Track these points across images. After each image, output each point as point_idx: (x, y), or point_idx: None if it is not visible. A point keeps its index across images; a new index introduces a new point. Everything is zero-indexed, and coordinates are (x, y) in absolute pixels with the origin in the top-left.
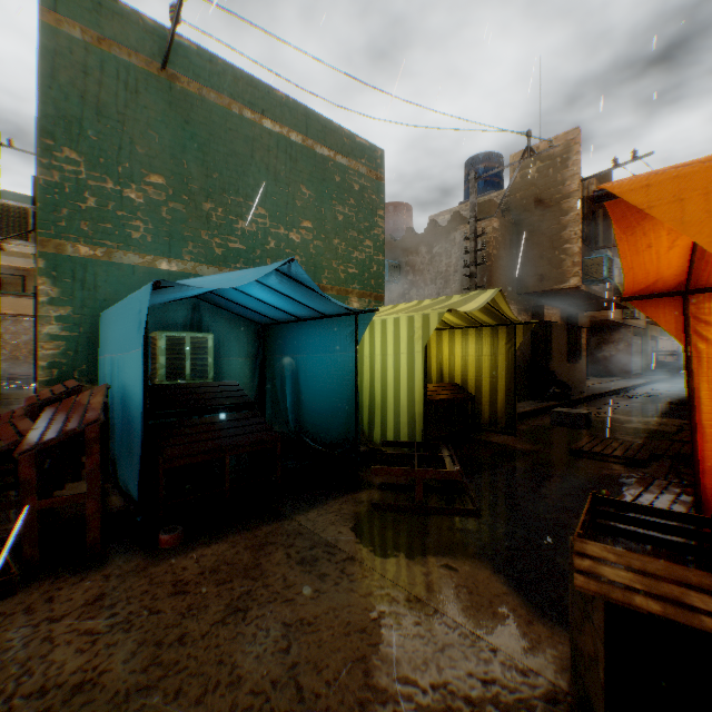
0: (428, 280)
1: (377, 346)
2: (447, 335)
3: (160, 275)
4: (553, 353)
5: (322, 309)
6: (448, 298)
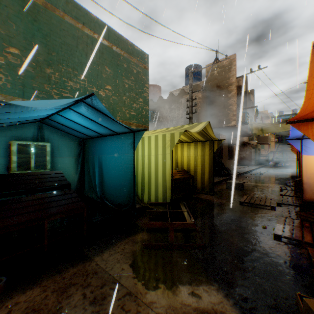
0: (169, 121)
1: (146, 150)
2: (180, 146)
3: None
4: (223, 155)
5: (114, 129)
6: (182, 126)
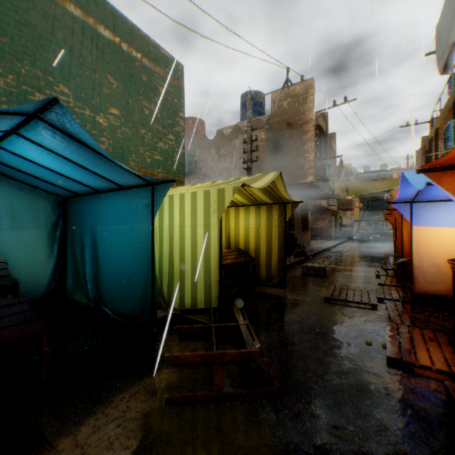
0: (217, 173)
1: (176, 218)
2: (233, 211)
3: None
4: (295, 225)
5: (115, 179)
6: (237, 179)
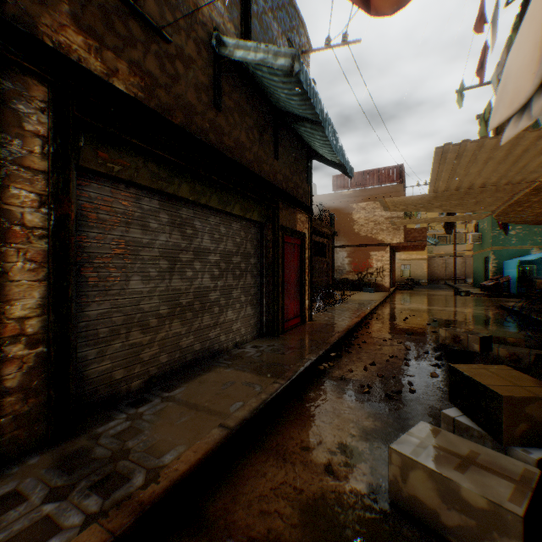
0: None
1: None
2: None
3: (518, 250)
4: None
5: None
6: None
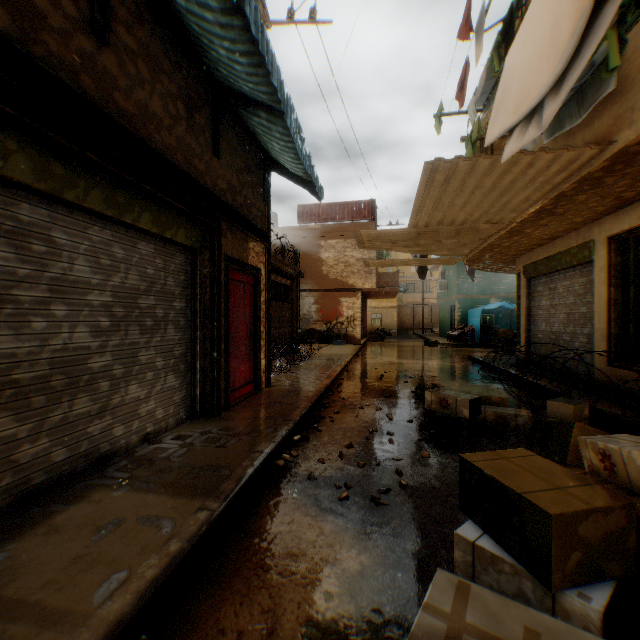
0: None
1: None
2: None
3: (480, 299)
4: None
5: None
6: None
